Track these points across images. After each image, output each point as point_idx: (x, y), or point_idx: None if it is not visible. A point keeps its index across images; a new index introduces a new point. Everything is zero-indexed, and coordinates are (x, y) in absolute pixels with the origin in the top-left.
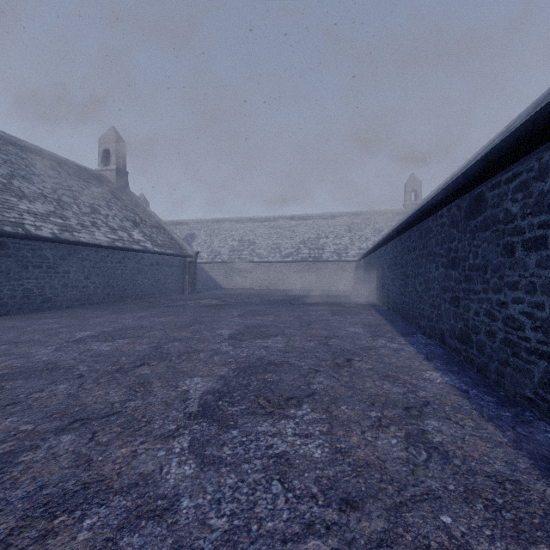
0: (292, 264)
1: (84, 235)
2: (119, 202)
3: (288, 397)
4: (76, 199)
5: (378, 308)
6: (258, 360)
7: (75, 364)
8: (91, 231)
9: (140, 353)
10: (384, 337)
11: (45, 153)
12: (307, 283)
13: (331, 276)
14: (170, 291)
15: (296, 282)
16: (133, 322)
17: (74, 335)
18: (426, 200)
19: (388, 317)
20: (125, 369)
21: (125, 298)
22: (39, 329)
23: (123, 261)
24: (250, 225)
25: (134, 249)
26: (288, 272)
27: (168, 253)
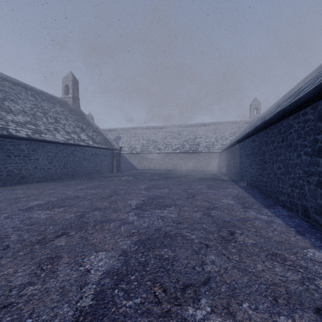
0: (179, 154)
1: (48, 136)
2: (73, 116)
3: (184, 284)
4: (46, 114)
5: (238, 183)
6: (156, 231)
7: (10, 233)
8: (53, 133)
9: (66, 222)
10: (252, 208)
11: (29, 87)
12: (188, 166)
13: (203, 161)
14: (104, 171)
15: (182, 165)
16: (73, 193)
17: (27, 204)
18: (279, 107)
19: (248, 191)
20: (47, 239)
21: (75, 175)
22: (8, 198)
23: (74, 152)
24: (153, 131)
25: (81, 145)
26: (177, 159)
27: (102, 148)
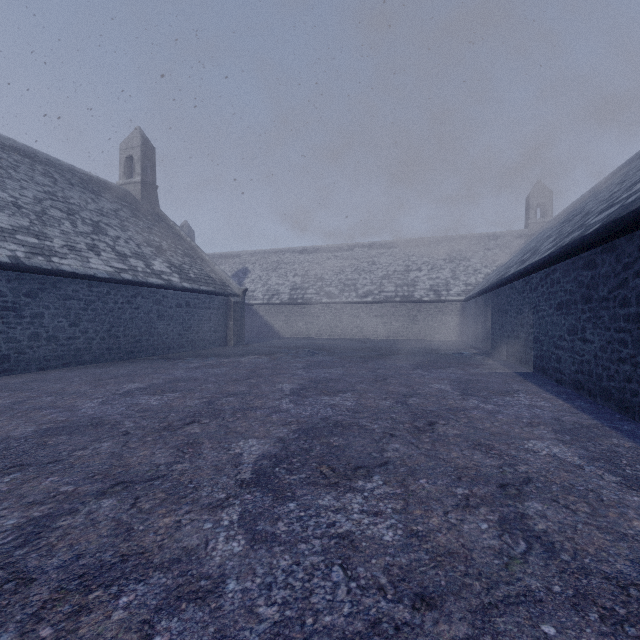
0: (373, 305)
1: (71, 261)
2: (140, 222)
3: None
4: (72, 214)
5: (532, 377)
6: None
7: None
8: (84, 257)
9: None
10: None
11: (42, 156)
12: (392, 331)
13: (426, 321)
14: (207, 343)
15: (378, 329)
16: (95, 408)
17: None
18: None
19: (578, 403)
20: None
21: (138, 354)
22: None
23: (134, 301)
24: (317, 256)
25: (151, 284)
26: (367, 317)
27: (202, 291)
